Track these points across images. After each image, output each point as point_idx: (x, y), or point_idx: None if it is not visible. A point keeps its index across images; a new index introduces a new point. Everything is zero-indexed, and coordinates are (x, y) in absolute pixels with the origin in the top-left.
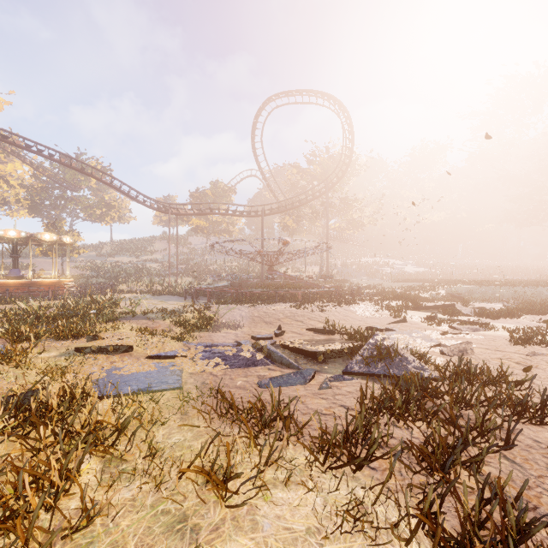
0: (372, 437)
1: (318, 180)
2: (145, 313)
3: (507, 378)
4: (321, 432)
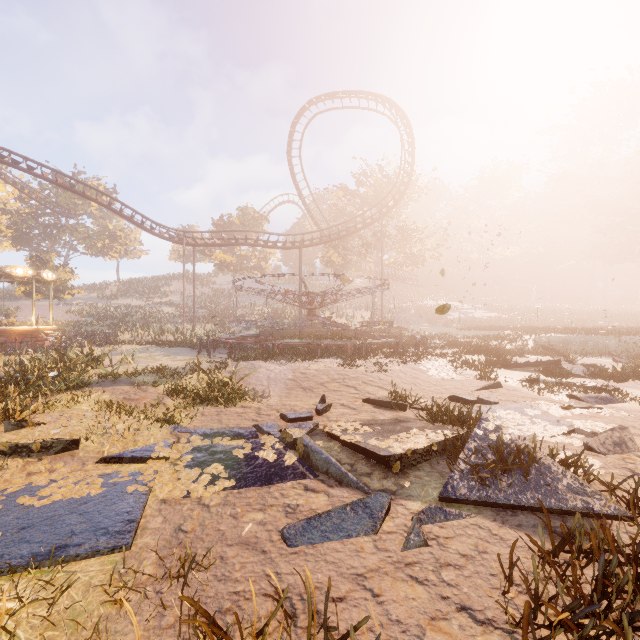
0: None
1: (369, 204)
2: (132, 375)
3: None
4: None
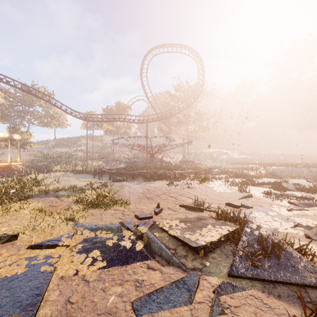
0: None
1: (181, 101)
2: (56, 191)
3: None
4: None
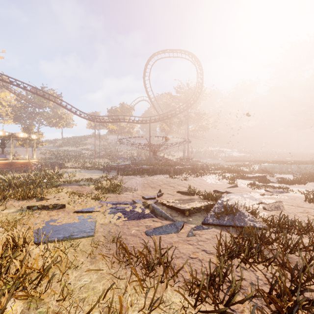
0: (233, 287)
1: (182, 102)
2: (77, 181)
3: (313, 228)
4: (192, 278)
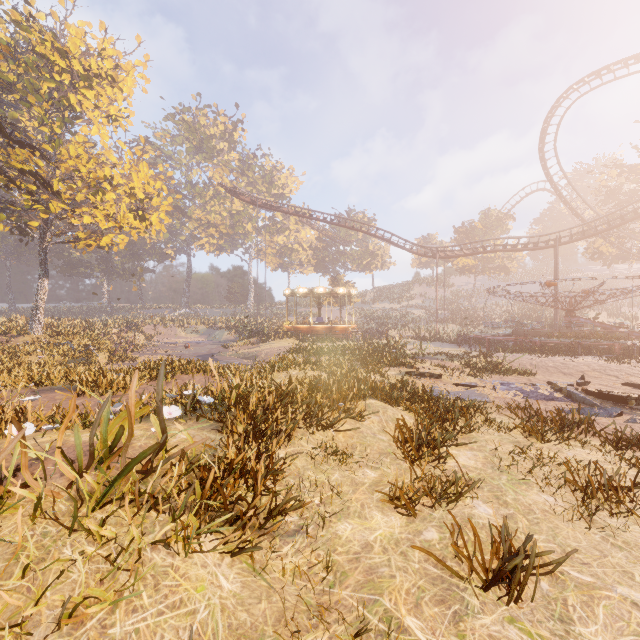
0: None
1: None
2: (432, 355)
3: None
4: (616, 432)
